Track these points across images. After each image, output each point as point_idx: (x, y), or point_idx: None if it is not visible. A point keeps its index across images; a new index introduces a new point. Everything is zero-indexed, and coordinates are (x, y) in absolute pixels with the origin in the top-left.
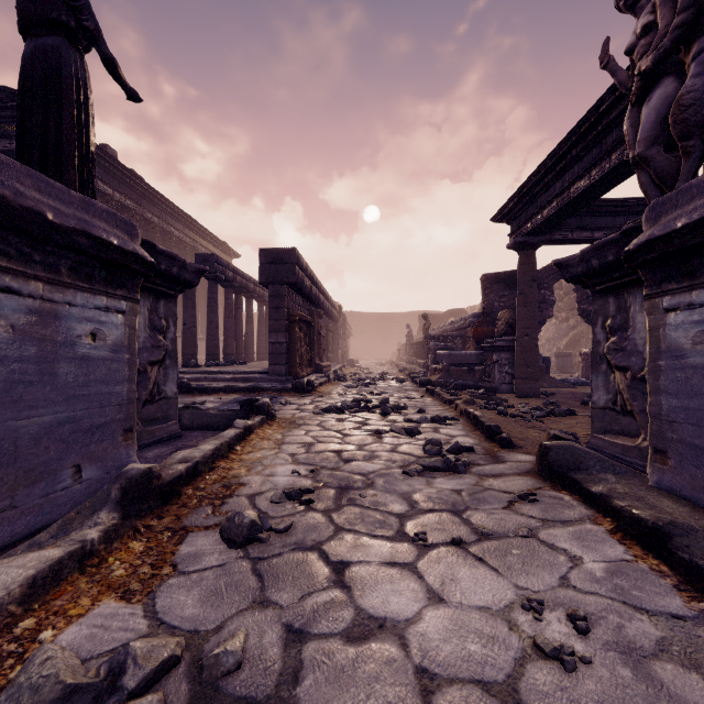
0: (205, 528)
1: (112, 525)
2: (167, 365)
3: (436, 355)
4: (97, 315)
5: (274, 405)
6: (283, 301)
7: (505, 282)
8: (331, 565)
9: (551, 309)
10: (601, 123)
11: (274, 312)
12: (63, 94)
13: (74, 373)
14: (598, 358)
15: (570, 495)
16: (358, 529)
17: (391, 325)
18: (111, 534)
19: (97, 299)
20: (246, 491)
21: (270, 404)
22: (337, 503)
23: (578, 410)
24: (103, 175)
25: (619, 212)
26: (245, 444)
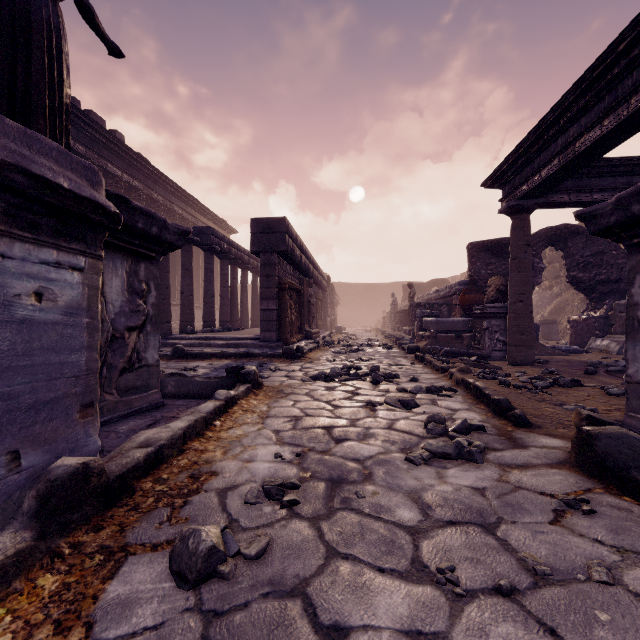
0: (152, 547)
1: (15, 553)
2: (148, 331)
3: (422, 322)
4: (44, 271)
5: (263, 371)
6: (273, 270)
7: (492, 249)
8: (321, 634)
9: (540, 276)
10: (617, 65)
11: (265, 280)
12: (32, 38)
13: (9, 340)
14: (636, 323)
15: (638, 505)
16: (357, 555)
17: (375, 294)
18: (9, 568)
19: (44, 252)
20: (218, 483)
21: (256, 372)
22: (327, 504)
23: (583, 380)
24: (113, 158)
25: (621, 173)
26: (226, 418)
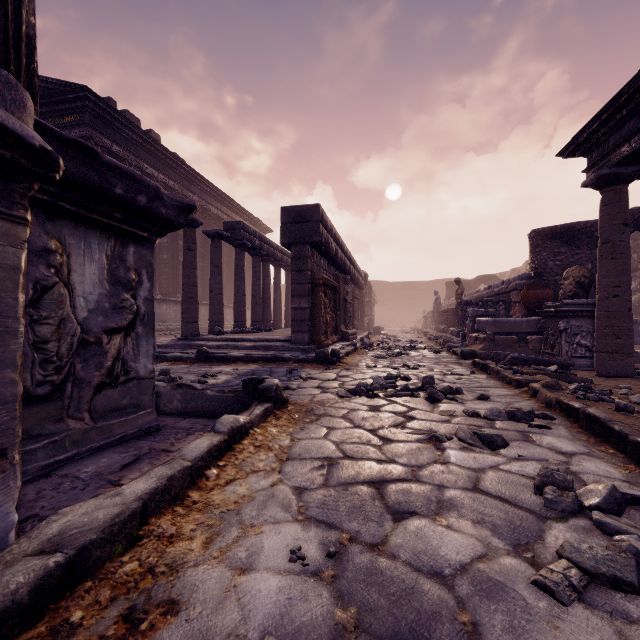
0: None
1: None
2: (139, 334)
3: (474, 323)
4: None
5: (292, 379)
6: (306, 263)
7: (561, 237)
8: None
9: None
10: None
11: (296, 276)
12: None
13: None
14: None
15: None
16: None
17: (415, 293)
18: None
19: None
20: None
21: (279, 386)
22: None
23: None
24: (149, 159)
25: None
26: (228, 462)
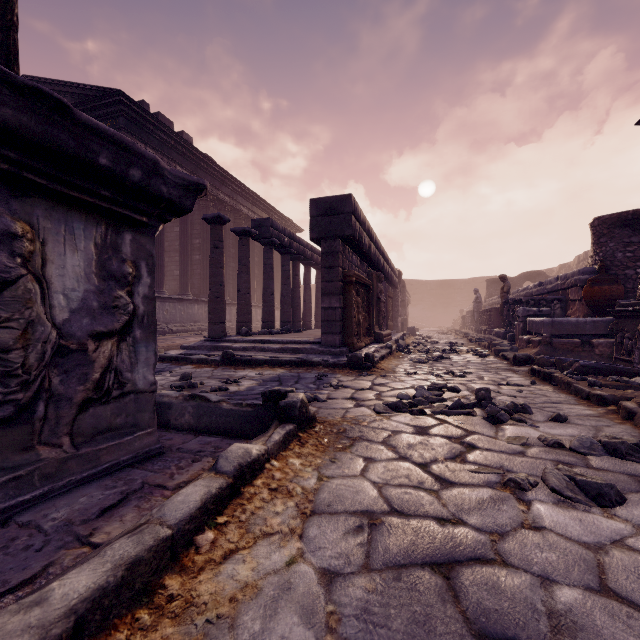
0: None
1: None
2: (137, 338)
3: (525, 323)
4: None
5: (322, 388)
6: (336, 259)
7: (633, 224)
8: None
9: None
10: None
11: (326, 273)
12: None
13: None
14: None
15: None
16: None
17: (451, 292)
18: None
19: None
20: None
21: (305, 401)
22: None
23: None
24: (182, 160)
25: None
26: (231, 516)
